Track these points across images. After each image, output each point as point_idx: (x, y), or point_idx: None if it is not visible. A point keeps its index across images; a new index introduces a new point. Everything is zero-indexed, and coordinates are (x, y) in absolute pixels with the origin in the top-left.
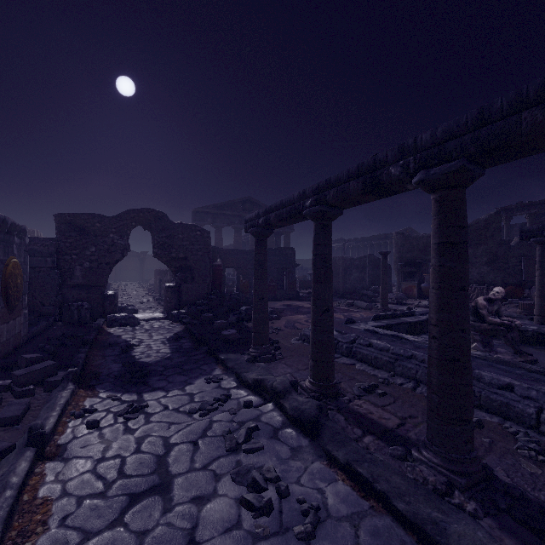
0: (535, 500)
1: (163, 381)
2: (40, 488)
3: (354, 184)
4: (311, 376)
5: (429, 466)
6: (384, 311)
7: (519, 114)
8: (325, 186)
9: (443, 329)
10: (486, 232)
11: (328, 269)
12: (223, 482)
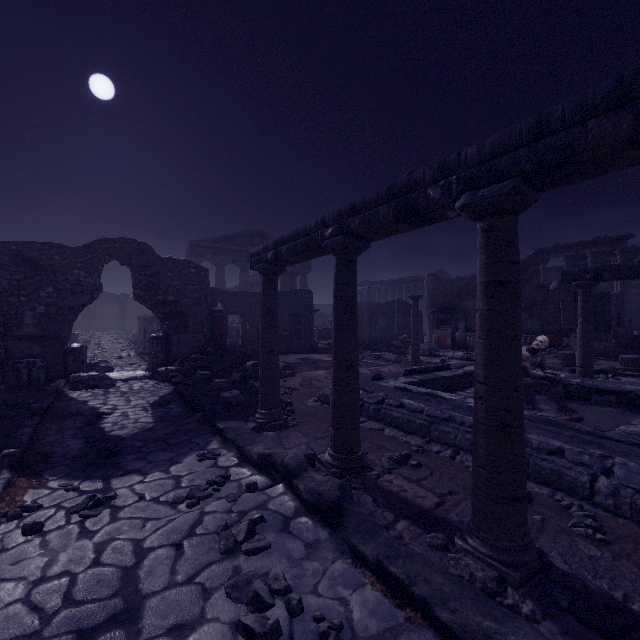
0: (597, 591)
1: (141, 461)
2: None
3: (384, 209)
4: (331, 448)
5: (476, 557)
6: (415, 364)
7: (584, 124)
8: (349, 211)
9: (492, 388)
10: (524, 274)
11: (352, 315)
12: (214, 600)
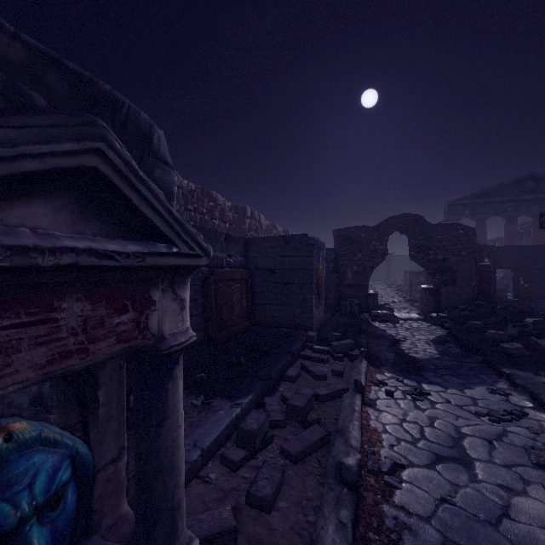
0: None
1: (438, 378)
2: (369, 420)
3: None
4: None
5: None
6: None
7: None
8: None
9: None
10: None
11: None
12: (533, 488)
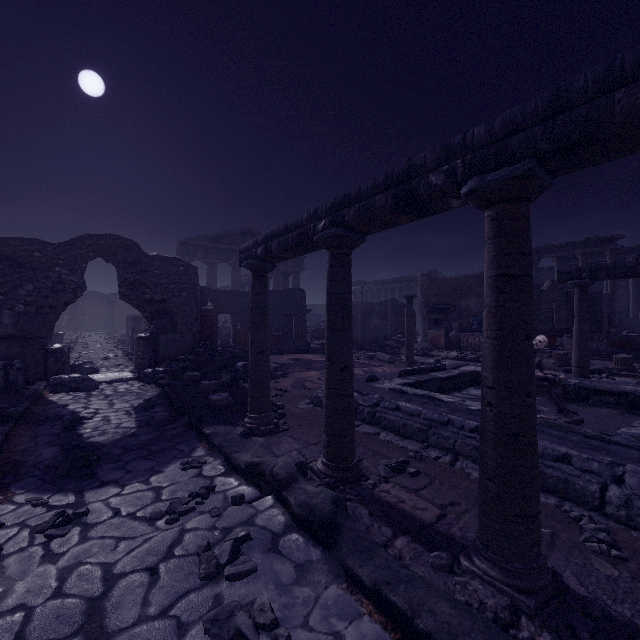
0: (620, 619)
1: (119, 471)
2: None
3: (382, 199)
4: (324, 456)
5: (485, 581)
6: (409, 364)
7: (611, 94)
8: (343, 202)
9: (502, 393)
10: None
11: (347, 313)
12: (191, 637)
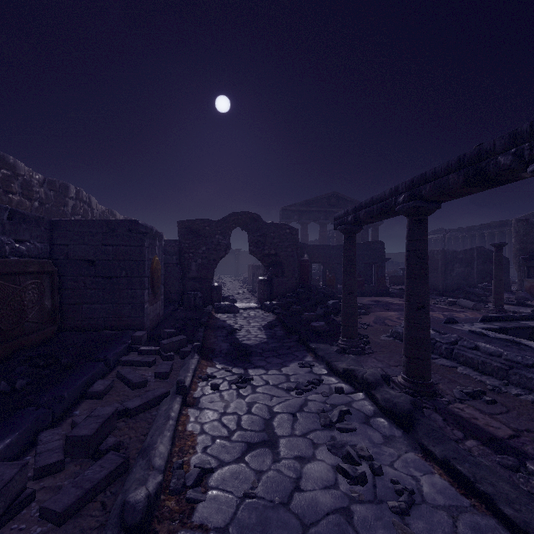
0: None
1: (263, 361)
2: (187, 424)
3: (454, 177)
4: (404, 372)
5: None
6: (498, 312)
7: None
8: (420, 180)
9: None
10: None
11: (423, 265)
12: (320, 450)
